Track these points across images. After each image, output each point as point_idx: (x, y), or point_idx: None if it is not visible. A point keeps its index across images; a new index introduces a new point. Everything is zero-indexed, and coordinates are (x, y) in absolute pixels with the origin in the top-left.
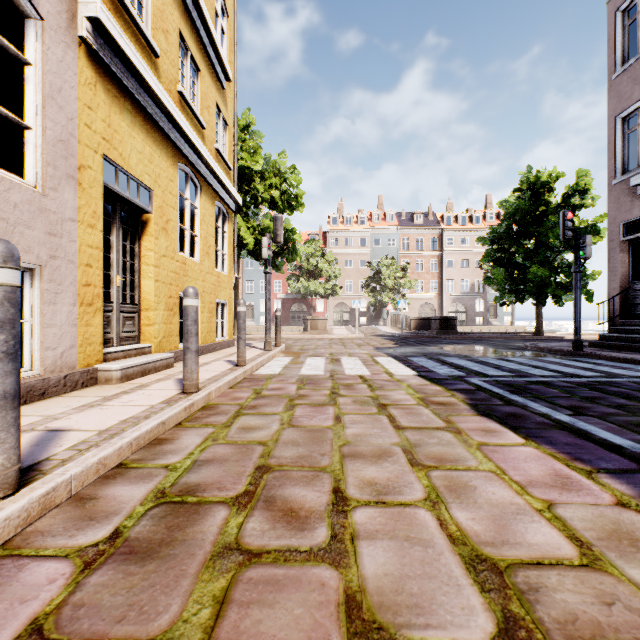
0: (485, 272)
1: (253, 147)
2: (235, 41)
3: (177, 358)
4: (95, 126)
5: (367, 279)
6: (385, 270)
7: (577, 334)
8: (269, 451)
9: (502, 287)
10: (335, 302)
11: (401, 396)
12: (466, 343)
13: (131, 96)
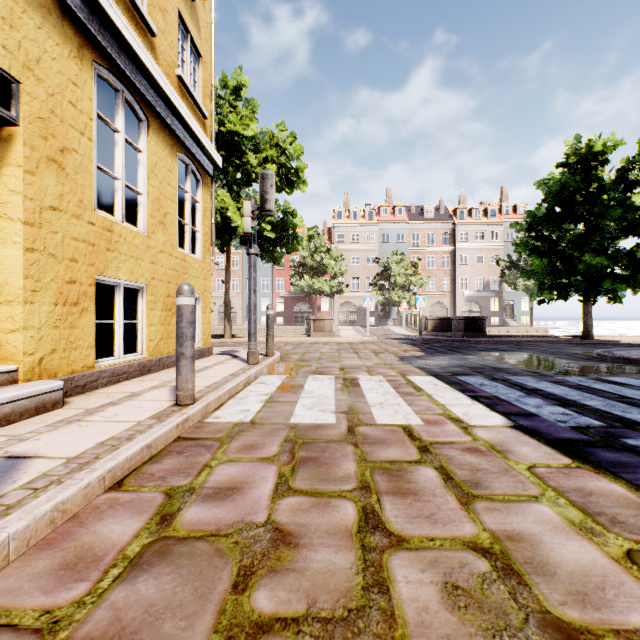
0: (502, 269)
1: (247, 117)
2: None
3: (88, 385)
4: None
5: (375, 276)
6: (395, 266)
7: None
8: None
9: (540, 281)
10: (341, 301)
11: (571, 547)
12: (510, 349)
13: None
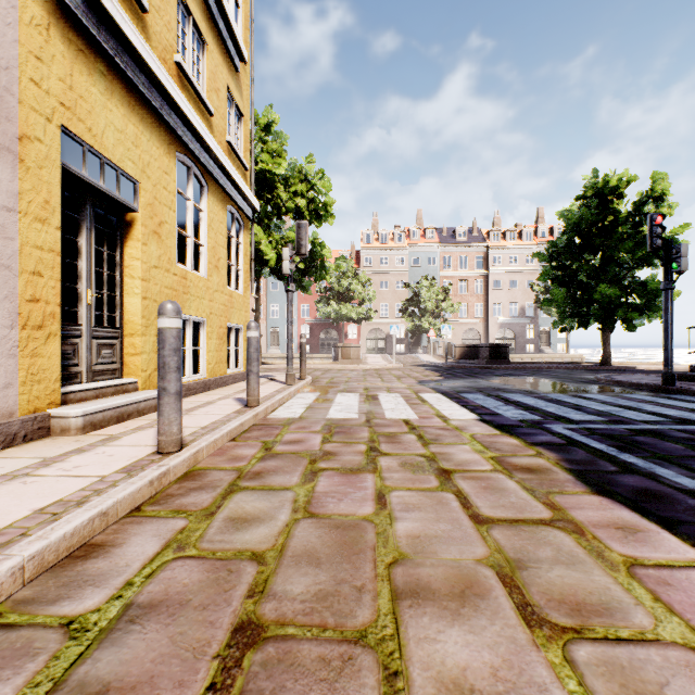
0: (537, 294)
1: (276, 150)
2: (252, 17)
3: None
4: (47, 85)
5: (405, 302)
6: (425, 292)
7: (668, 365)
8: (265, 579)
9: (562, 310)
10: (369, 328)
11: (467, 455)
12: (524, 375)
13: (105, 55)
